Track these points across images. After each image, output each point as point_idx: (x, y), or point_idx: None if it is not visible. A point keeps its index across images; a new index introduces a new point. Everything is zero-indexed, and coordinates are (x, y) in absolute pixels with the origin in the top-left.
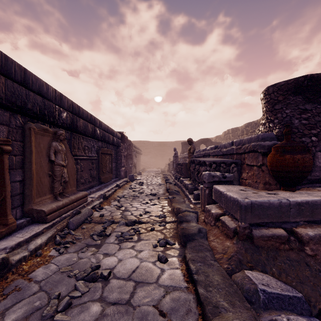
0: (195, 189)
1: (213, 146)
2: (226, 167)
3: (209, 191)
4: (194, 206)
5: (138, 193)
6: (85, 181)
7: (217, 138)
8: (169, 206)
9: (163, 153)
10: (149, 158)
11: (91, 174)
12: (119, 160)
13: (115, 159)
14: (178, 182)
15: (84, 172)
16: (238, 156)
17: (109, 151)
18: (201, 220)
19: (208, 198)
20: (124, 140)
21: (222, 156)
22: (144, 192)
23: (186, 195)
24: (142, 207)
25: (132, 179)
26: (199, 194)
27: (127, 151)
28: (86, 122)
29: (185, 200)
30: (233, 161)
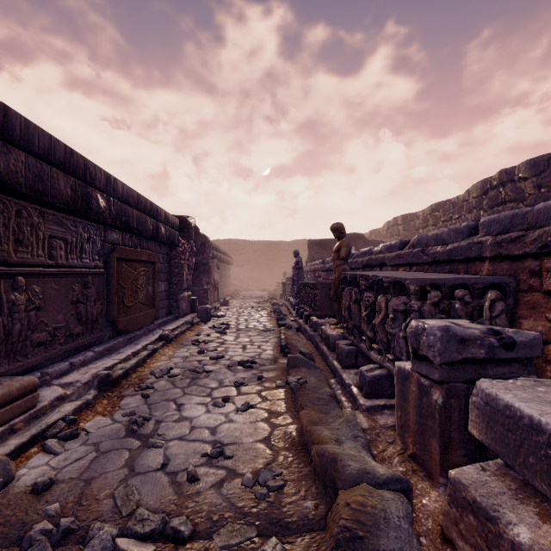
0: (359, 355)
1: (396, 241)
2: (470, 301)
3: (447, 396)
4: (371, 422)
5: (211, 359)
6: (50, 337)
7: (374, 234)
8: (290, 416)
9: (273, 263)
10: (246, 271)
11: (78, 314)
12: (176, 276)
13: (166, 274)
14: (306, 325)
15: (48, 310)
16: (505, 264)
17: (144, 255)
18: (422, 517)
19: (445, 425)
20: (188, 233)
21: (428, 267)
22: (226, 354)
23: (332, 368)
24: (209, 423)
25: (205, 317)
26: (381, 380)
27: (198, 258)
28: (44, 165)
29: (334, 387)
30: (493, 282)
